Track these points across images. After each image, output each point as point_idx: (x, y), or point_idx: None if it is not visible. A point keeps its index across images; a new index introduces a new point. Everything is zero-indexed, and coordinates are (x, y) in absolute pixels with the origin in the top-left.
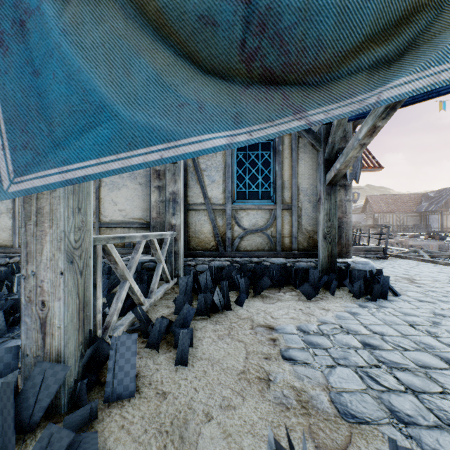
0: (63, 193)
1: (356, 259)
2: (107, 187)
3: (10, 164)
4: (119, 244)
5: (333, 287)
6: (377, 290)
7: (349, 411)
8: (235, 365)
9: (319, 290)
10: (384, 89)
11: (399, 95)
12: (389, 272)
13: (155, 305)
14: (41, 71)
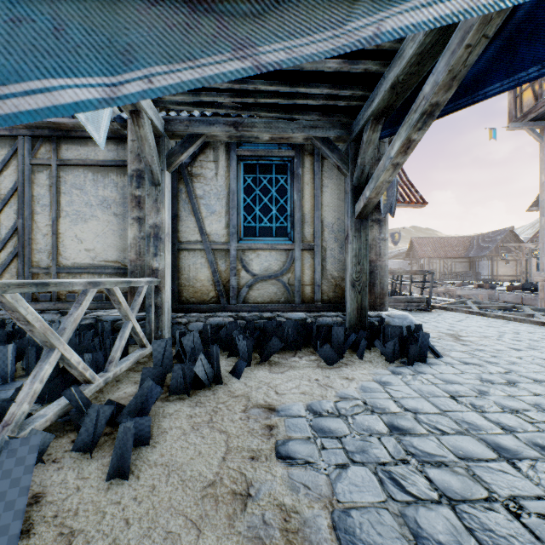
0: None
1: (392, 312)
2: (68, 218)
3: None
4: None
5: (362, 349)
6: (415, 351)
7: (356, 544)
8: (204, 473)
9: (345, 353)
10: (389, 13)
11: (413, 26)
12: (431, 327)
13: (118, 380)
14: None
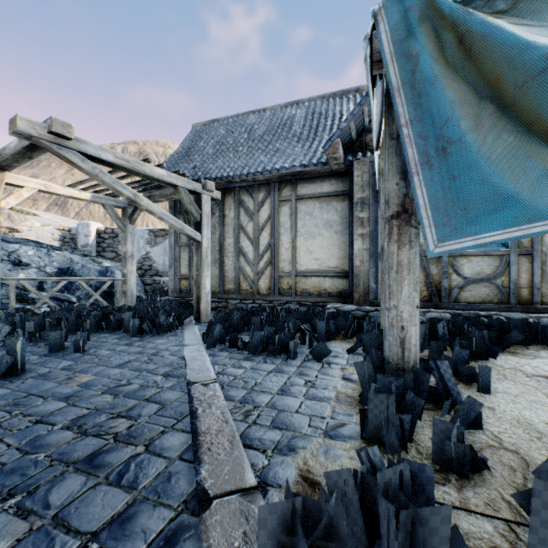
0: (418, 250)
1: None
2: (302, 237)
3: (434, 235)
4: (314, 292)
5: None
6: None
7: None
8: (541, 400)
9: None
10: None
11: None
12: None
13: None
14: (458, 177)
